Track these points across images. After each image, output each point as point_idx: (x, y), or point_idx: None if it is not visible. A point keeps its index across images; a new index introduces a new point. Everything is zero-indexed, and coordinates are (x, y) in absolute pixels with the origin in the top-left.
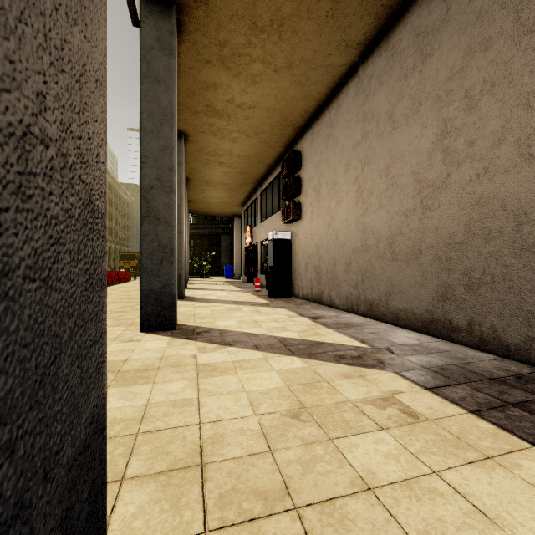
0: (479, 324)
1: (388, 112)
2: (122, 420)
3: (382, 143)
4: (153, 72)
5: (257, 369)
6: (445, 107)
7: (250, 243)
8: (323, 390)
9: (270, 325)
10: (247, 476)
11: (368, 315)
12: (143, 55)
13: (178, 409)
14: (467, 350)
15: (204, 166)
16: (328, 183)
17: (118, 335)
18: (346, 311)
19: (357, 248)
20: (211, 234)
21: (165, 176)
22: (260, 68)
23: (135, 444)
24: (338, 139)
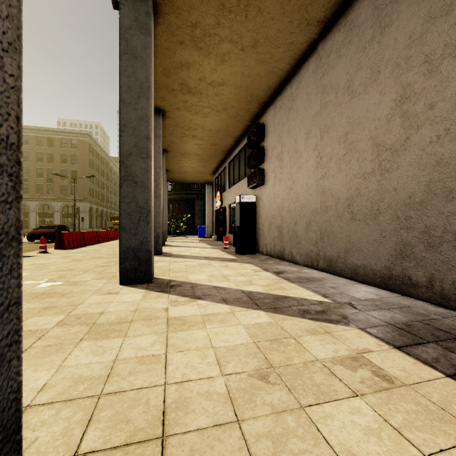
0: (440, 281)
1: (346, 83)
2: (87, 379)
3: (341, 112)
4: (131, 49)
5: (224, 324)
6: (404, 73)
7: (220, 206)
8: (290, 348)
9: (237, 279)
10: (211, 455)
11: (327, 270)
12: (122, 34)
13: (145, 366)
14: (428, 306)
15: (180, 139)
16: (289, 151)
17: (99, 288)
18: (306, 266)
19: (316, 209)
20: (187, 199)
21: (142, 144)
22: (228, 47)
23: (96, 408)
24: (298, 111)
